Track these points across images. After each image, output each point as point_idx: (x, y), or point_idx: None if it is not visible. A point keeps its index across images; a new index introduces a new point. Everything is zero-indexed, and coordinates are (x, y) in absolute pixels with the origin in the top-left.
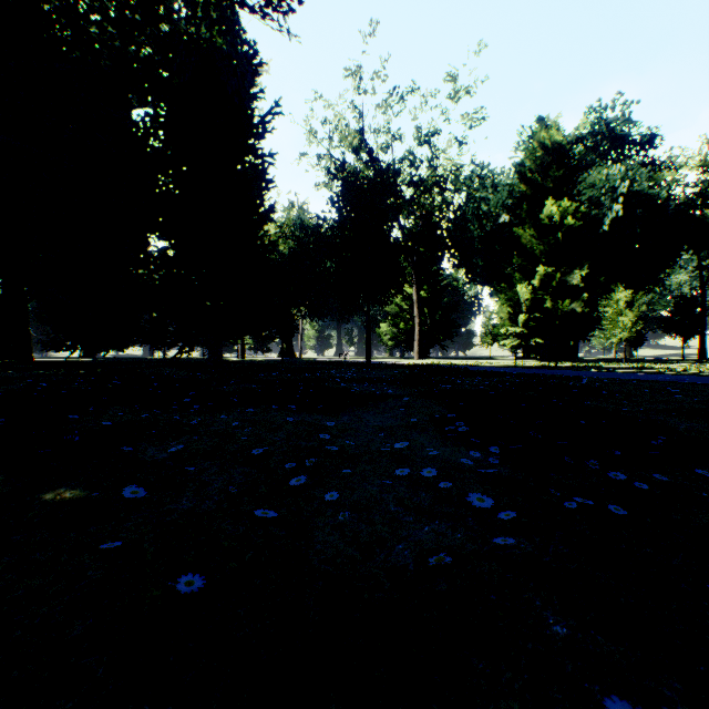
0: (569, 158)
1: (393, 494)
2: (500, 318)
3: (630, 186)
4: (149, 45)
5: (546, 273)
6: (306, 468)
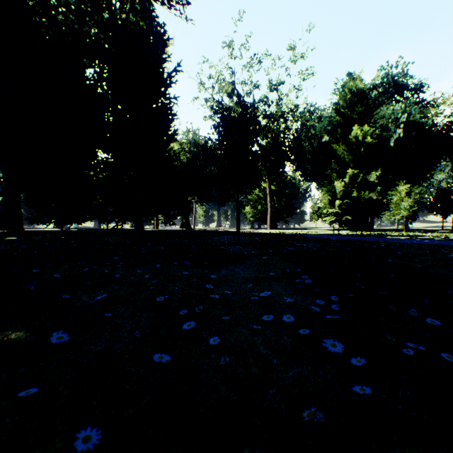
0: (368, 99)
1: (262, 337)
2: (323, 203)
3: (408, 117)
4: (96, 27)
5: (353, 173)
6: (195, 312)
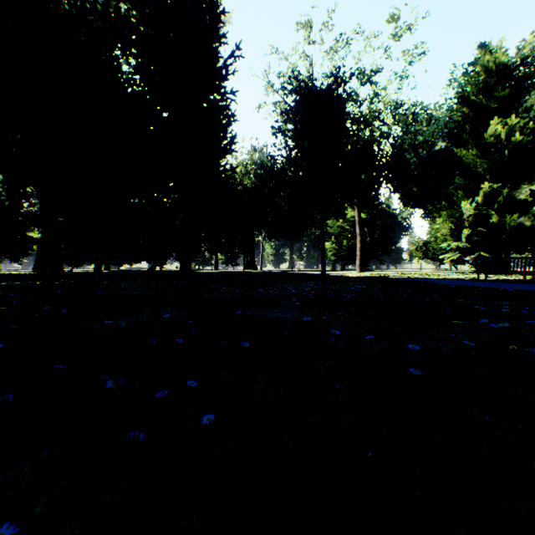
0: (514, 79)
1: None
2: (440, 234)
3: None
4: (128, 2)
5: (491, 189)
6: None
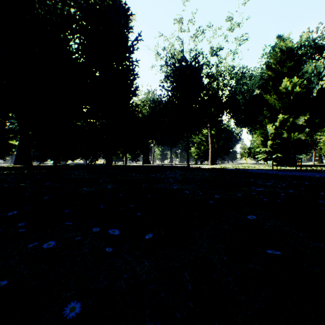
0: (296, 56)
1: None
2: (255, 143)
3: None
4: (75, 7)
5: (283, 118)
6: None
